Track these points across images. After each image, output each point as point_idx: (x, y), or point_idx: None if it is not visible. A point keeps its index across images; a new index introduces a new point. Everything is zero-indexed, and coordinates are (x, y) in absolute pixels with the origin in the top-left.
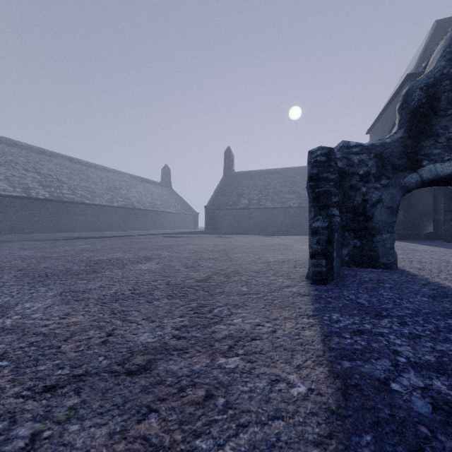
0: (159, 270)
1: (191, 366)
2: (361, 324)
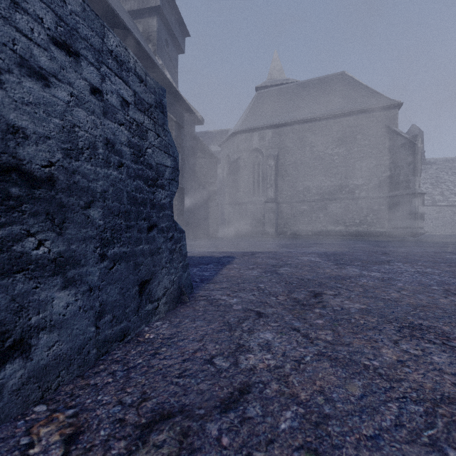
0: (447, 313)
1: (262, 266)
2: (200, 272)
